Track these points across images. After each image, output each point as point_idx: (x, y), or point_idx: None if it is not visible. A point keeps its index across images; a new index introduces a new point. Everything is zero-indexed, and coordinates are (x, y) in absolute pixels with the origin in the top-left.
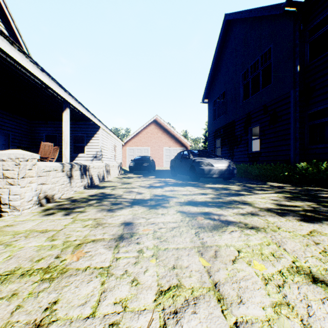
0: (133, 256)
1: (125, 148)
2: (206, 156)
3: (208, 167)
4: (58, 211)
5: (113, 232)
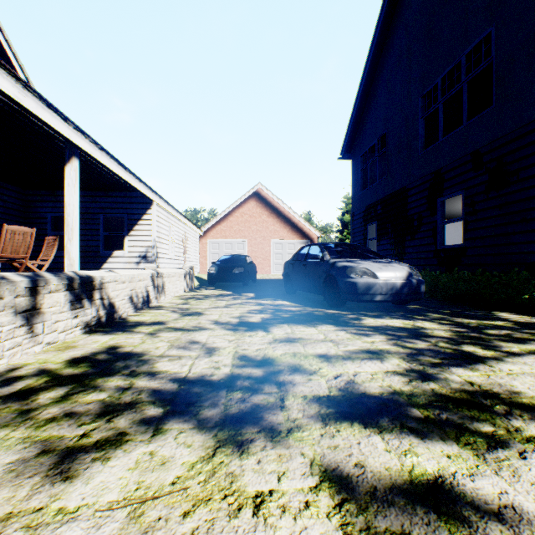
0: None
1: (205, 241)
2: (358, 255)
3: (365, 280)
4: None
5: None
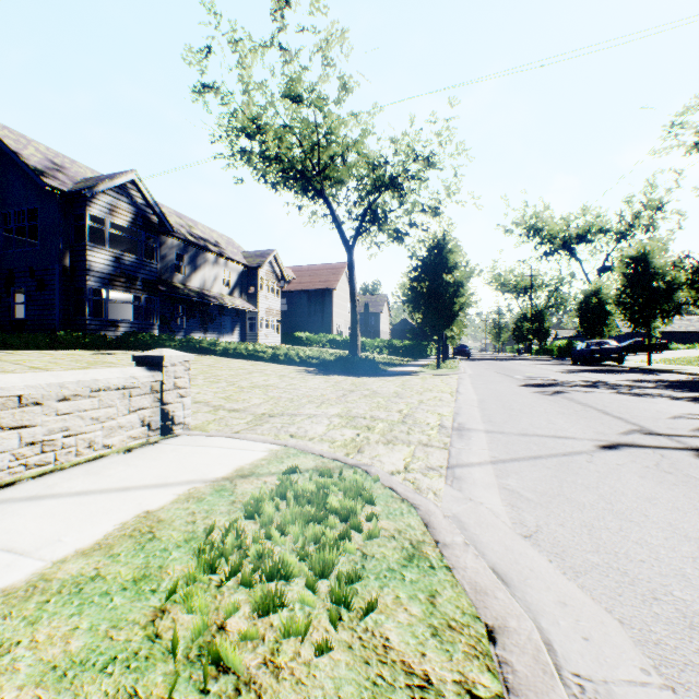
0: None
1: None
2: None
3: None
4: None
5: None
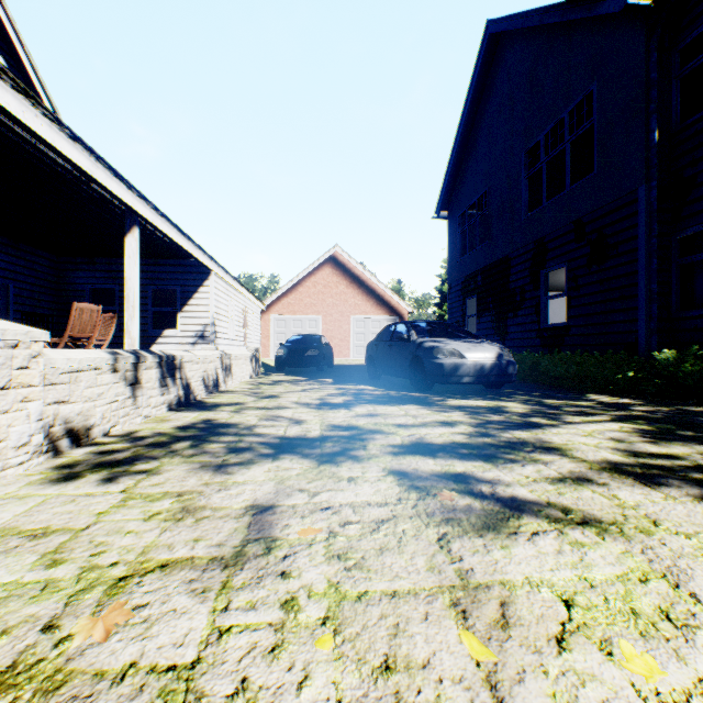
0: (268, 623)
1: (268, 317)
2: (448, 335)
3: (452, 361)
4: (92, 471)
5: (220, 536)
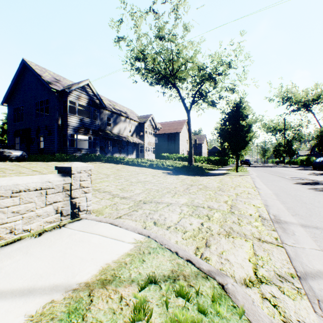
0: None
1: None
2: (8, 148)
3: (9, 154)
4: None
5: None
